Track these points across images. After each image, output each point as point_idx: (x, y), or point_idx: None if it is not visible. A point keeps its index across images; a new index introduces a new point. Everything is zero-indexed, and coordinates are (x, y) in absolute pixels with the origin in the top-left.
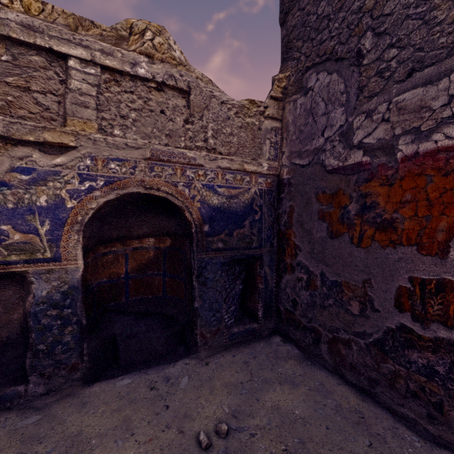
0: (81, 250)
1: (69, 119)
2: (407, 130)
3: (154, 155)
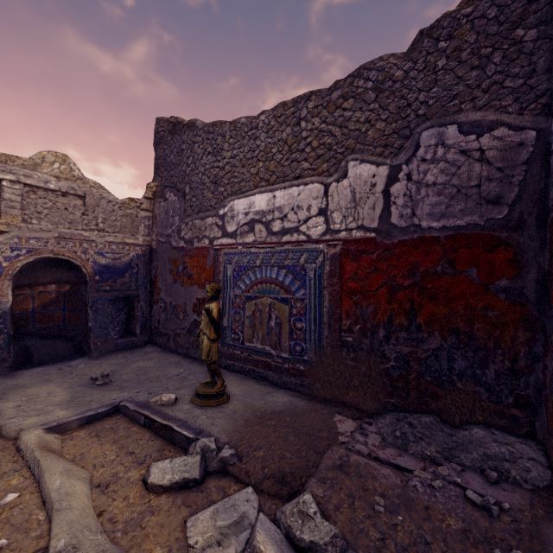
0: (11, 290)
1: (3, 215)
2: (196, 236)
3: (61, 235)
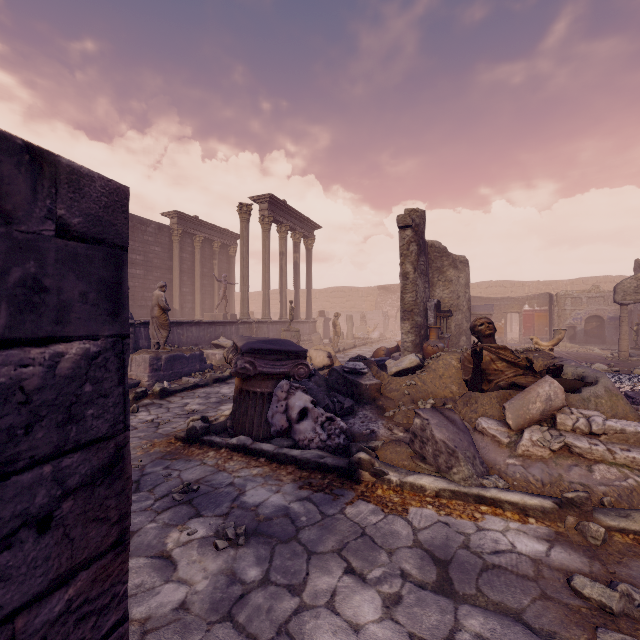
0: (584, 323)
1: (582, 306)
2: None
3: (596, 309)
